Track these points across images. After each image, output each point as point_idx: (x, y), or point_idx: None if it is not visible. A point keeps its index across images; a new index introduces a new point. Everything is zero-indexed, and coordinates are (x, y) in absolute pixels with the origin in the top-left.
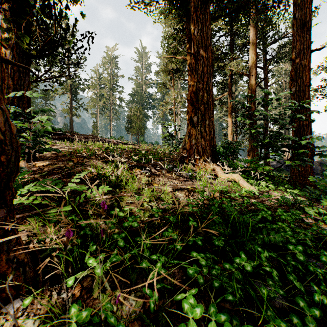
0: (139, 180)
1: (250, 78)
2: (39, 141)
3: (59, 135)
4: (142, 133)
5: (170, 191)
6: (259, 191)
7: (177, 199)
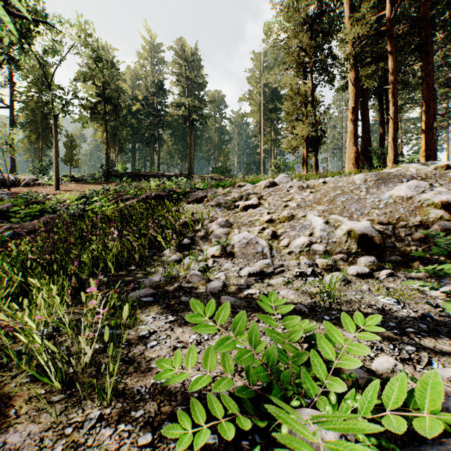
0: None
1: None
2: None
3: None
4: None
5: None
6: None
7: None
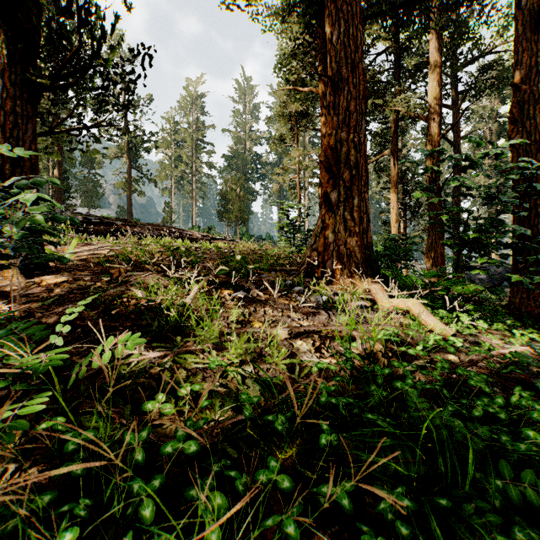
0: (227, 312)
1: (430, 124)
2: (39, 240)
3: (105, 226)
4: (244, 220)
5: (285, 339)
6: (458, 332)
7: (296, 361)
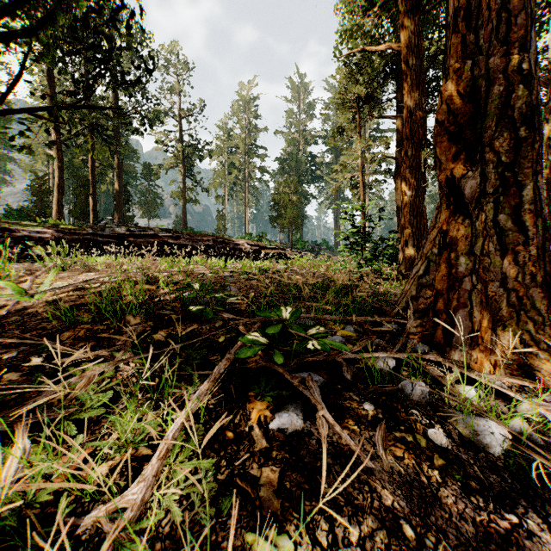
0: None
1: None
2: None
3: (148, 238)
4: (298, 225)
5: None
6: None
7: None
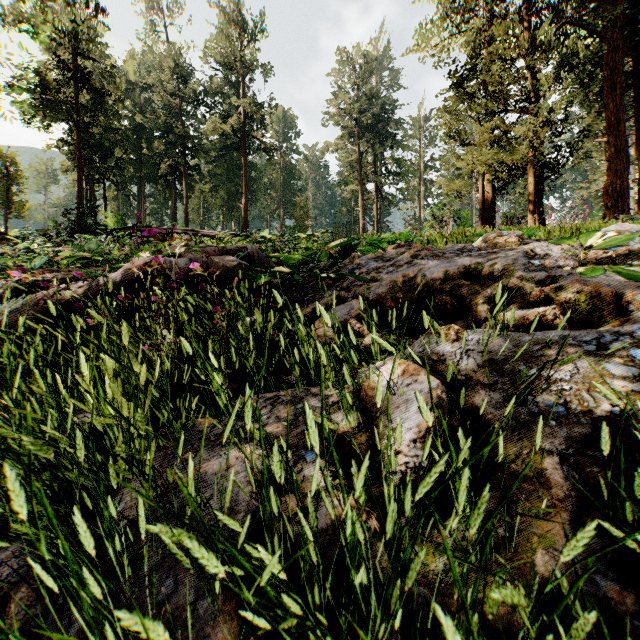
0: None
1: None
2: None
3: None
4: None
5: None
6: None
7: None
